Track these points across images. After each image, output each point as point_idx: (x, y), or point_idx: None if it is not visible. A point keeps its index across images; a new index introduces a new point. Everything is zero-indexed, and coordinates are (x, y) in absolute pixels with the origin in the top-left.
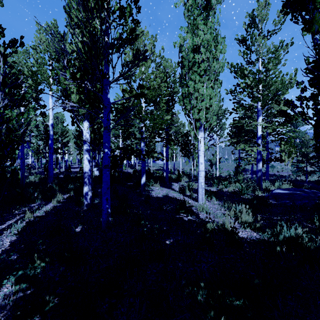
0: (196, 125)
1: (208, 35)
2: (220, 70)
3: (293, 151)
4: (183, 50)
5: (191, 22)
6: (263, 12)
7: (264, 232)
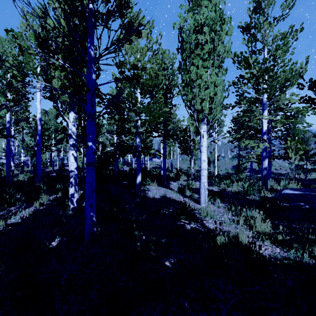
0: (198, 118)
1: (213, 13)
2: (225, 55)
3: (300, 147)
4: (184, 32)
5: None
6: None
7: (288, 246)
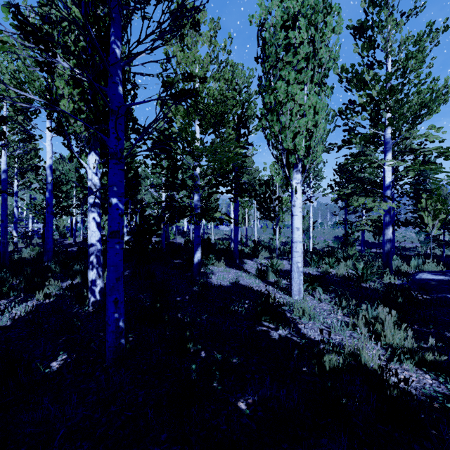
0: (288, 163)
1: None
2: (331, 66)
3: (442, 209)
4: (266, 29)
5: None
6: None
7: (444, 372)
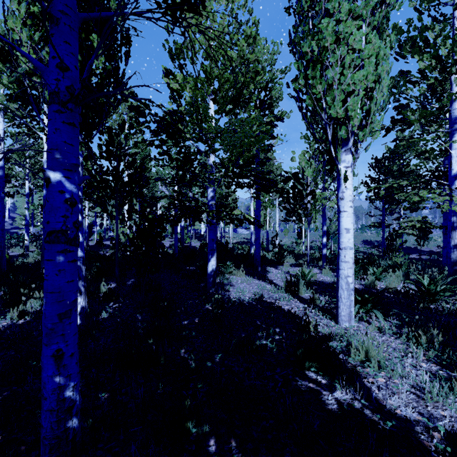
0: (333, 140)
1: None
2: (395, 3)
3: None
4: None
5: None
6: None
7: None
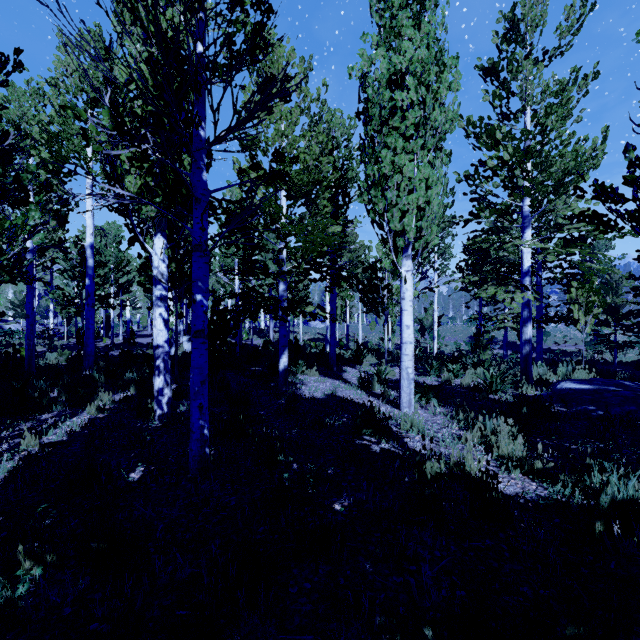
0: (397, 246)
1: (423, 50)
2: (448, 128)
3: (596, 301)
4: (369, 85)
5: (387, 24)
6: (535, 10)
7: (553, 480)
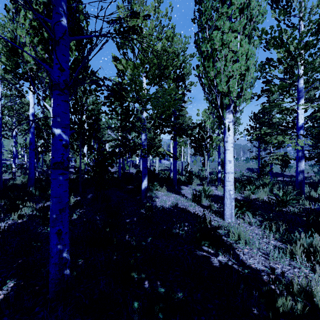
0: (221, 105)
1: None
2: (259, 20)
3: None
4: None
5: None
6: None
7: None
